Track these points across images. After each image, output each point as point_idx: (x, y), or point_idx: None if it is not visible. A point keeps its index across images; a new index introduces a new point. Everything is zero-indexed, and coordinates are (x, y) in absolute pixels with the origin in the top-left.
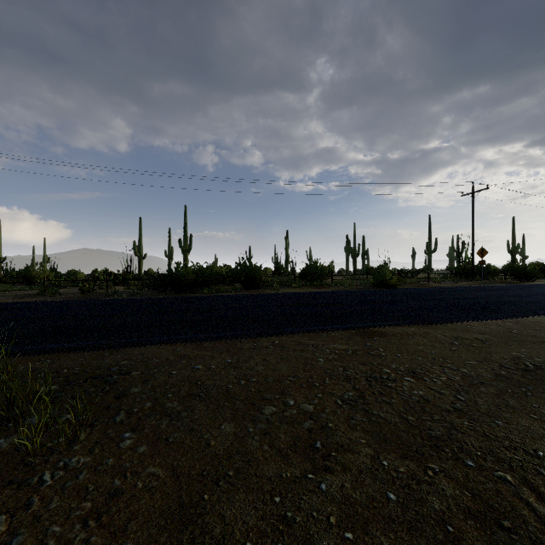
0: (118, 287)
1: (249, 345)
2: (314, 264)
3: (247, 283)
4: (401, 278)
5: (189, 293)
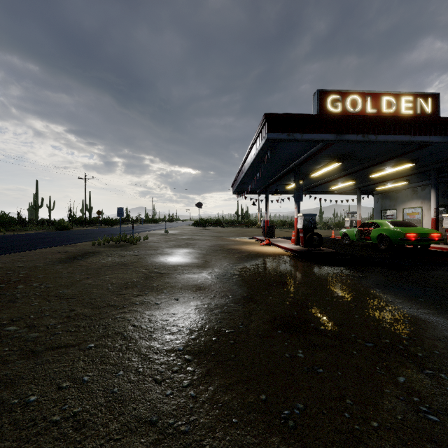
0: None
1: None
2: (5, 215)
3: None
4: None
5: None
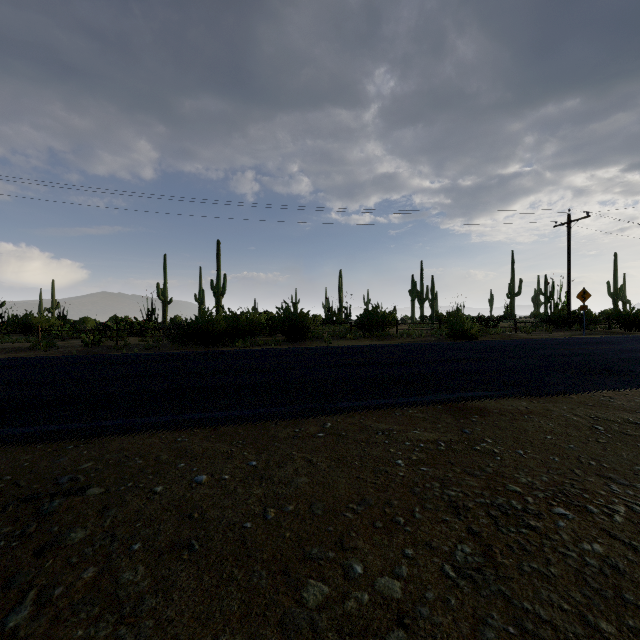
0: (133, 338)
1: (288, 431)
2: (374, 310)
3: (291, 334)
4: (482, 328)
5: (219, 346)
